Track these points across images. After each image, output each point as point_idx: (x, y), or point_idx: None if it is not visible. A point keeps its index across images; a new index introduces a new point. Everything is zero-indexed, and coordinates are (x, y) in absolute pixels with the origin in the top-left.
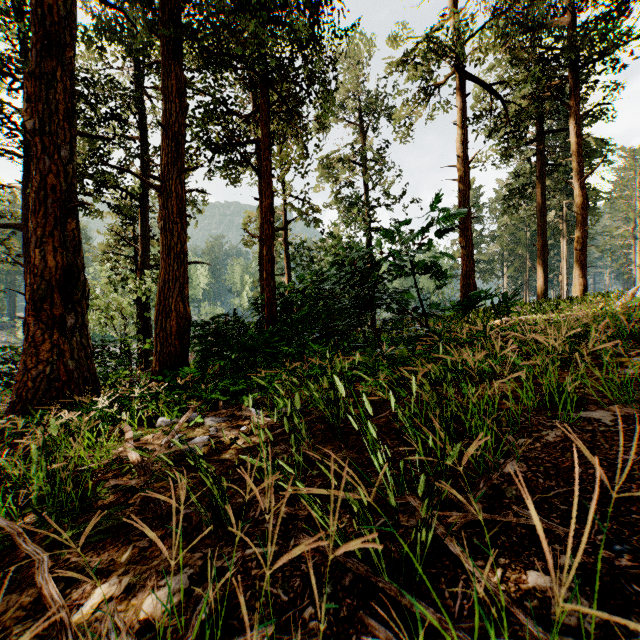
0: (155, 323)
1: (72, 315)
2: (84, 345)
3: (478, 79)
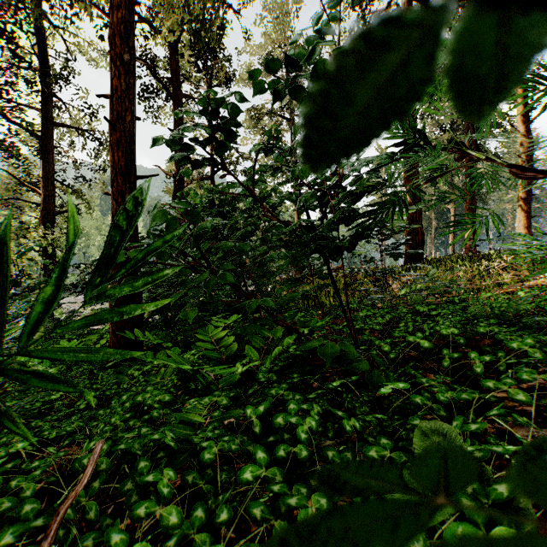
0: None
1: None
2: None
3: (425, 0)
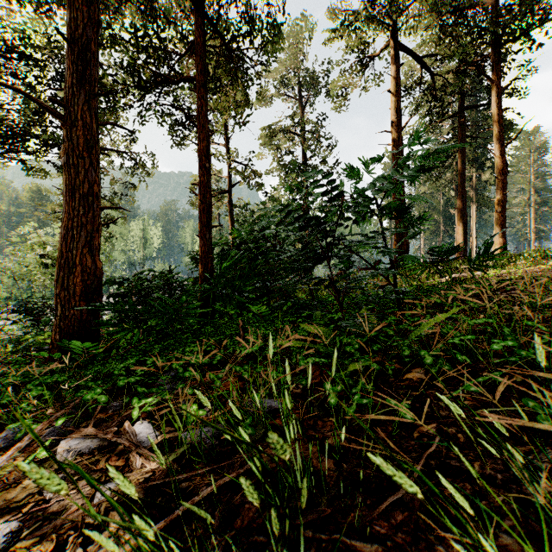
0: (55, 280)
1: None
2: None
3: (410, 50)
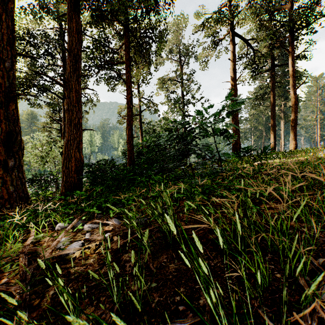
0: (62, 164)
1: (13, 160)
2: (20, 177)
3: (241, 36)
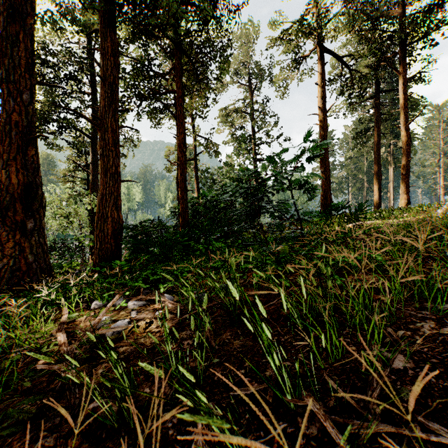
0: (95, 226)
1: (32, 220)
2: (41, 243)
3: (333, 52)
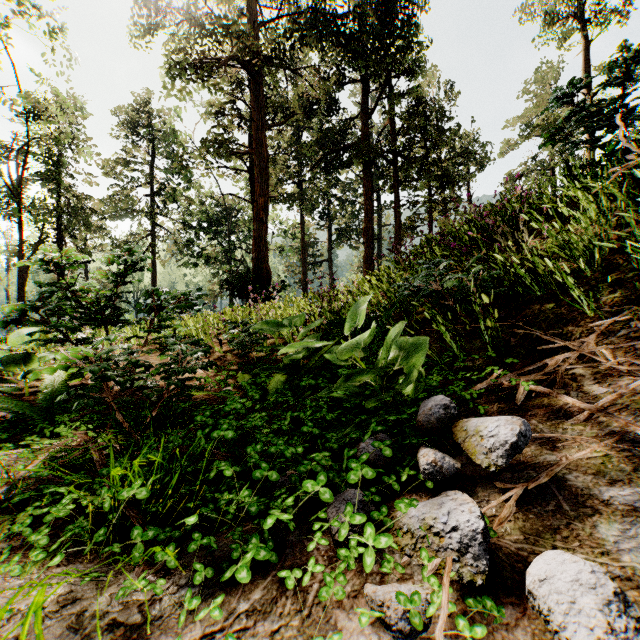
0: None
1: None
2: None
3: None
